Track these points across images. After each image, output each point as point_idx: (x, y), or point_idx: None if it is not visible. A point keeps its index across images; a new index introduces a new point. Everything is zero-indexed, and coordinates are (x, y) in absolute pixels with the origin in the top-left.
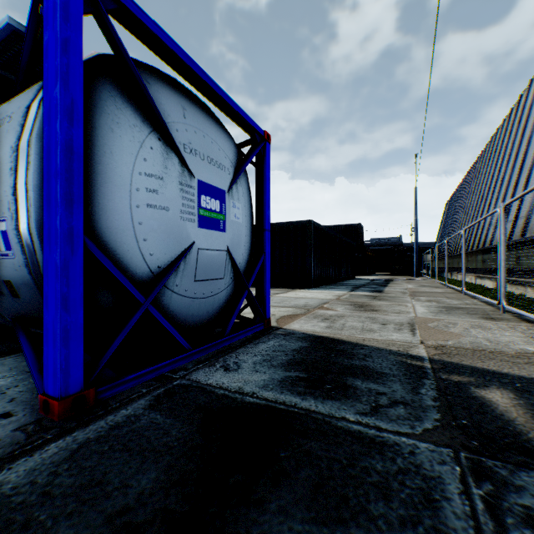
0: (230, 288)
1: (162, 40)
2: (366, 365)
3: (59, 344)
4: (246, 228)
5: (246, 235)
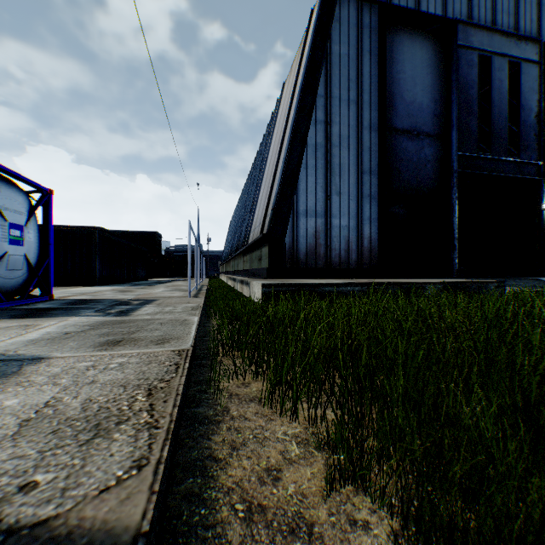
0: (27, 275)
1: None
2: (100, 302)
3: None
4: (37, 243)
5: (37, 247)
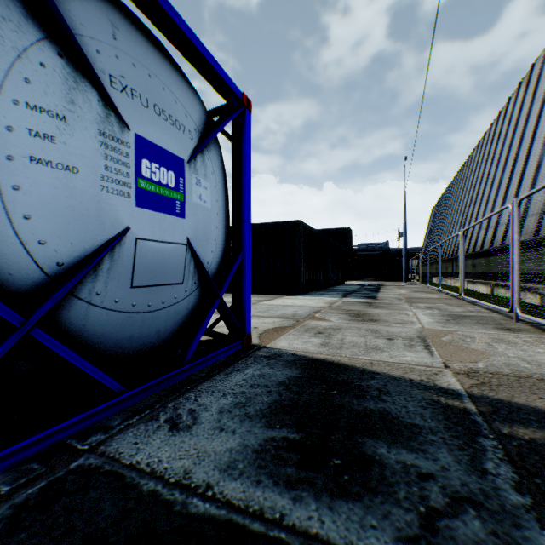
0: (194, 296)
1: None
2: (386, 410)
3: None
4: (218, 216)
5: (218, 226)
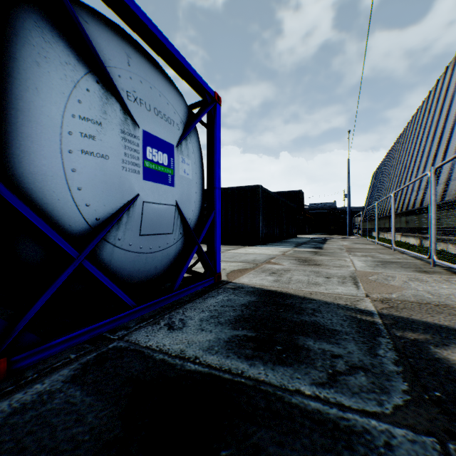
0: (180, 243)
1: None
2: (316, 321)
3: None
4: (196, 185)
5: (196, 192)
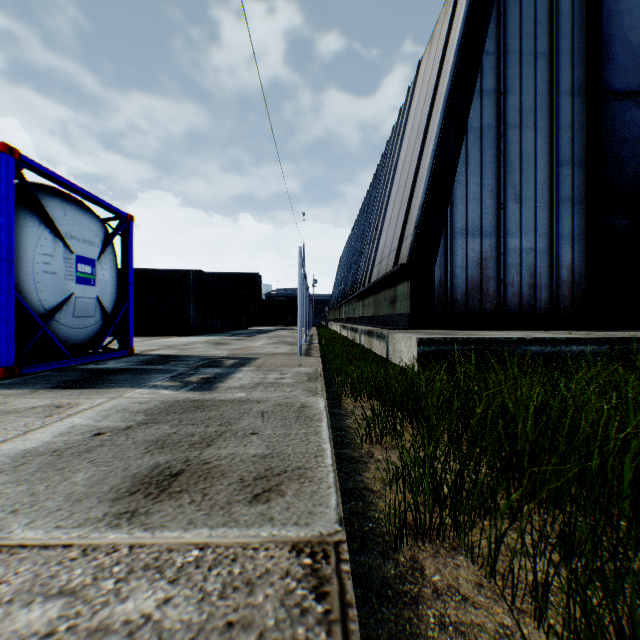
0: (100, 324)
1: (54, 177)
2: (185, 359)
3: (4, 341)
4: (113, 283)
5: (113, 288)
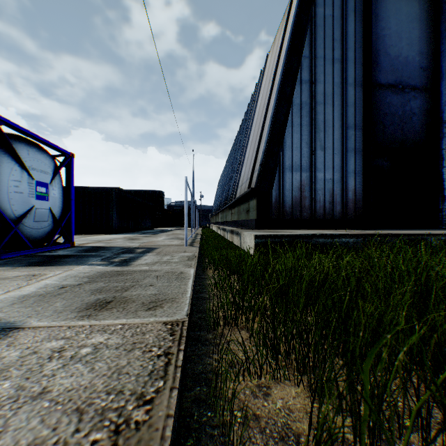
0: (52, 226)
1: (22, 130)
2: (110, 249)
3: None
4: (60, 198)
5: (60, 202)
